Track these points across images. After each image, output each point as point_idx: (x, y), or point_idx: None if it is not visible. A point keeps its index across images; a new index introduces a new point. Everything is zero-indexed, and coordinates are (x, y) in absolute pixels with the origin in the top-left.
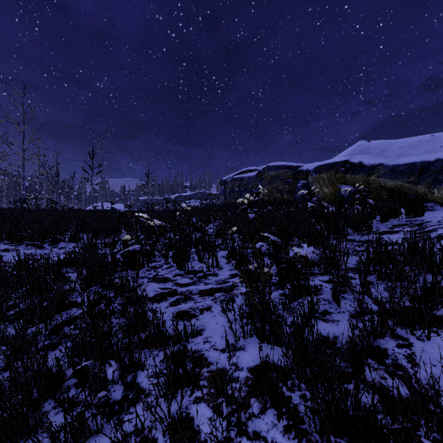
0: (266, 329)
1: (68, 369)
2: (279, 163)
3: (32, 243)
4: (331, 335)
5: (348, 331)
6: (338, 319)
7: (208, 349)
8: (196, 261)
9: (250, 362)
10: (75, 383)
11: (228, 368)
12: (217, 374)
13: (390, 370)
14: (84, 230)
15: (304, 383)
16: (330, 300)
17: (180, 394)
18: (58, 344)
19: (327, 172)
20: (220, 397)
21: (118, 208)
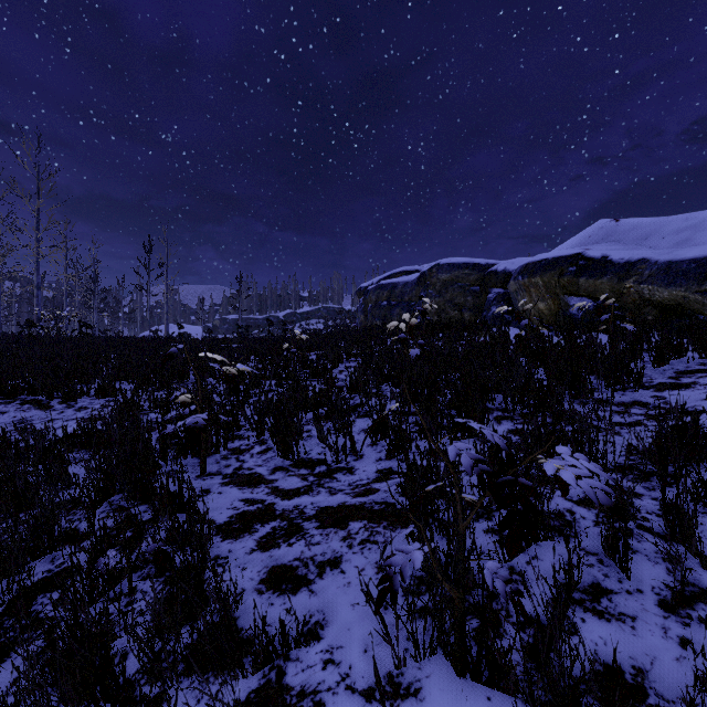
0: (471, 649)
1: None
2: (456, 260)
3: (33, 399)
4: (627, 663)
5: (666, 652)
6: (631, 612)
7: (332, 686)
8: (314, 439)
9: None
10: None
11: None
12: None
13: None
14: (124, 375)
15: None
16: (601, 555)
17: None
18: (14, 644)
19: (545, 275)
20: None
21: (194, 333)
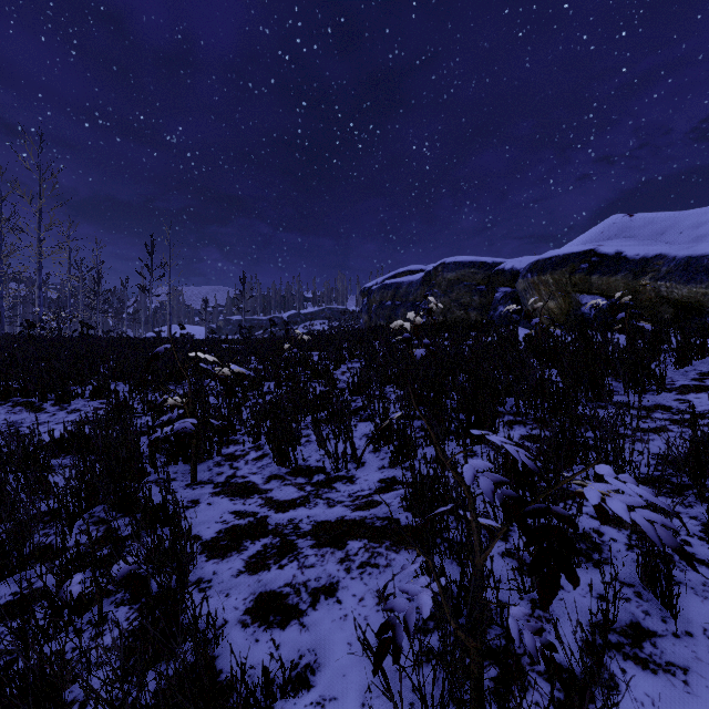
0: None
1: None
2: (462, 258)
3: (26, 400)
4: None
5: None
6: (681, 661)
7: None
8: (313, 444)
9: None
10: None
11: None
12: None
13: None
14: (120, 376)
15: None
16: (638, 586)
17: None
18: None
19: (555, 272)
20: None
21: (198, 334)
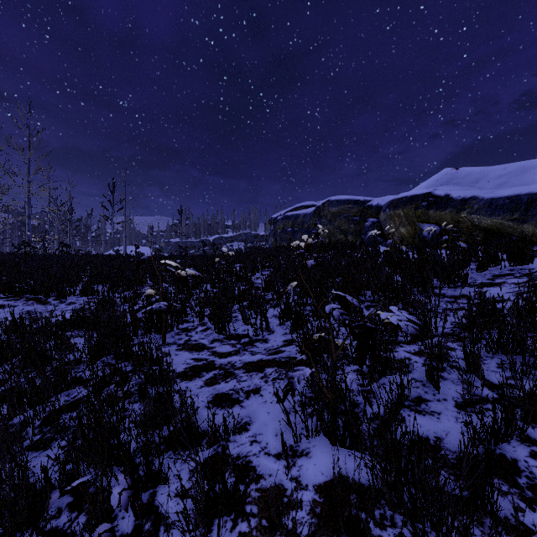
0: (339, 426)
1: (53, 491)
2: (342, 197)
3: (34, 297)
4: (432, 435)
5: (455, 429)
6: (438, 410)
7: (256, 453)
8: (239, 321)
9: (318, 476)
10: (69, 502)
11: (286, 485)
12: (270, 494)
13: (527, 496)
14: (99, 280)
15: (400, 514)
16: (424, 381)
17: (217, 527)
18: (52, 440)
19: (405, 208)
20: (275, 534)
21: (145, 253)
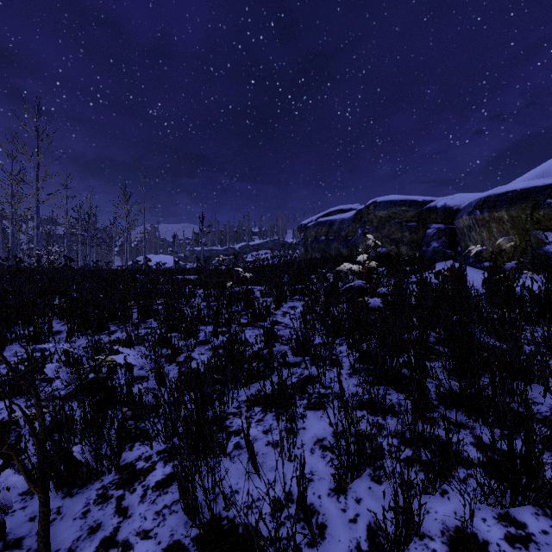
0: None
1: None
2: (393, 197)
3: None
4: None
5: None
6: None
7: None
8: (243, 456)
9: None
10: None
11: None
12: None
13: None
14: (65, 316)
15: None
16: None
17: None
18: None
19: (512, 208)
20: None
21: (169, 262)
